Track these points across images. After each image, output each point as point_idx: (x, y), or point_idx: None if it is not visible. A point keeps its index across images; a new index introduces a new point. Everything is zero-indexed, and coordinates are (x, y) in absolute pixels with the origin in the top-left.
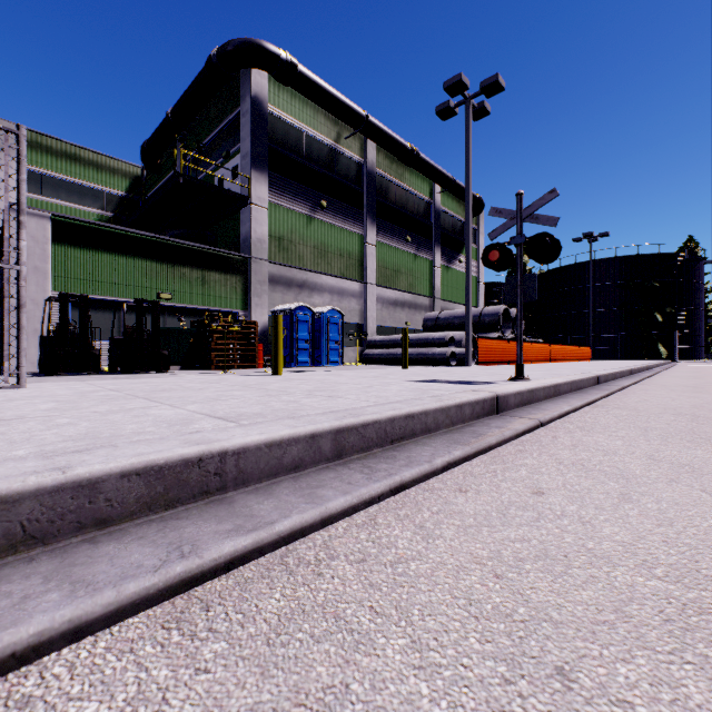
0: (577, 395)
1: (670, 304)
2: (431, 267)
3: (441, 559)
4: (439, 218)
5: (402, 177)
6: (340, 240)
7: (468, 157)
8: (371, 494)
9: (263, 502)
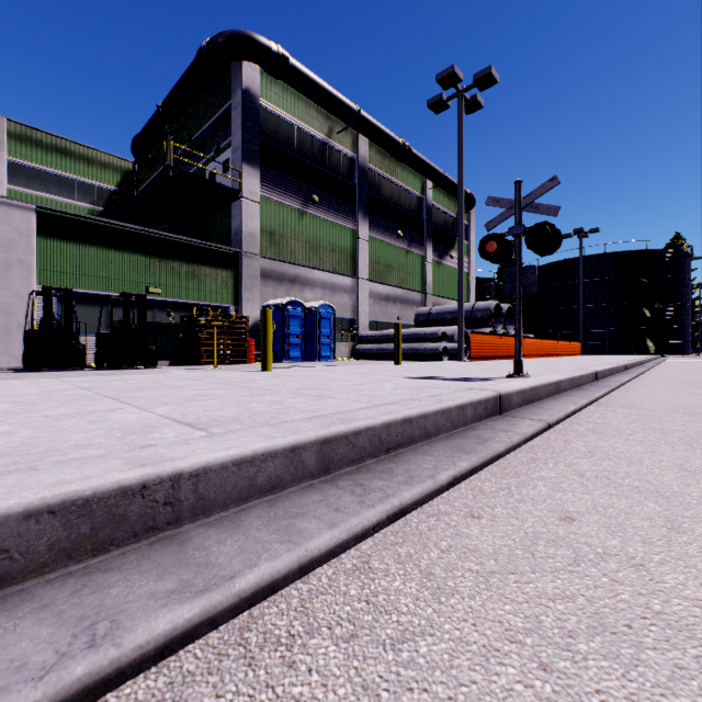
0: (579, 392)
1: (658, 300)
2: (422, 262)
3: (460, 632)
4: (431, 214)
5: (394, 172)
6: (332, 235)
7: (461, 150)
8: (363, 525)
9: (225, 540)
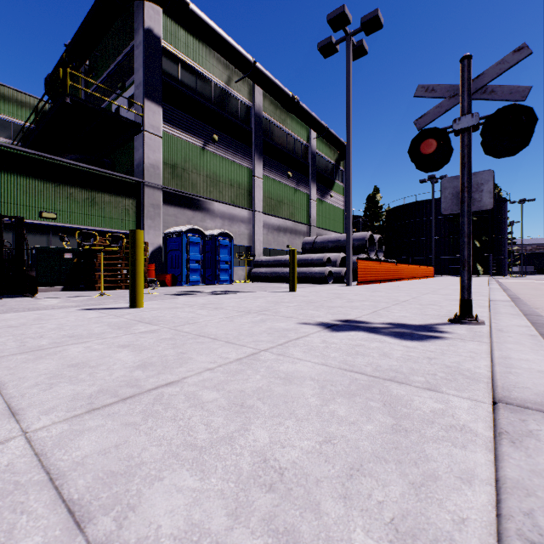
0: None
1: (485, 233)
2: (308, 200)
3: None
4: (315, 159)
5: (284, 122)
6: (231, 172)
7: (349, 89)
8: None
9: None
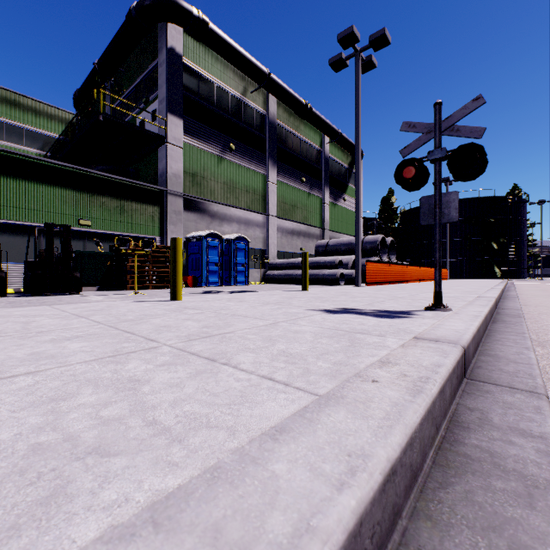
0: (504, 326)
1: (503, 235)
2: (321, 203)
3: None
4: (328, 164)
5: (298, 128)
6: (247, 178)
7: (358, 103)
8: None
9: None
